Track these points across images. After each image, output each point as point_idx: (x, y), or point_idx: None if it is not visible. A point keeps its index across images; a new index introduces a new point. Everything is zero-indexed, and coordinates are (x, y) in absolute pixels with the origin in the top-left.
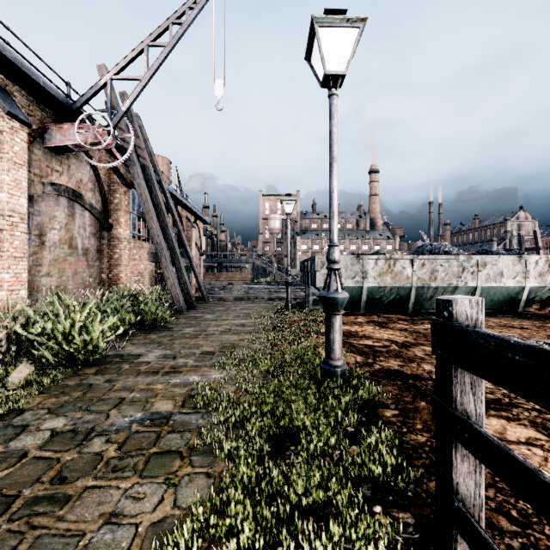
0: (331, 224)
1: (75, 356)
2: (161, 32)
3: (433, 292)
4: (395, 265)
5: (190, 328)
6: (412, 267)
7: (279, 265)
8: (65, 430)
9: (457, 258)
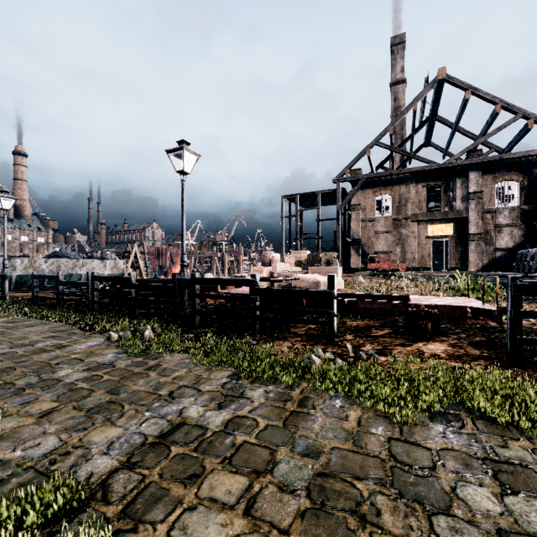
0: (5, 253)
1: None
2: None
3: None
4: (36, 263)
5: None
6: (46, 264)
7: None
8: None
9: (72, 260)
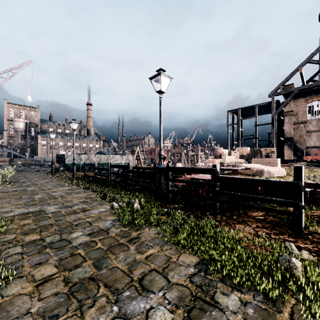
0: (74, 152)
1: (5, 179)
2: (3, 73)
3: (101, 164)
4: (90, 157)
5: (19, 177)
6: (95, 158)
7: (31, 154)
8: (30, 183)
9: (106, 155)
